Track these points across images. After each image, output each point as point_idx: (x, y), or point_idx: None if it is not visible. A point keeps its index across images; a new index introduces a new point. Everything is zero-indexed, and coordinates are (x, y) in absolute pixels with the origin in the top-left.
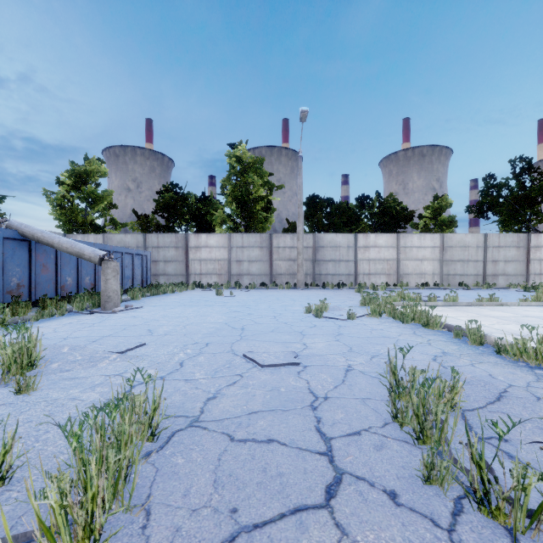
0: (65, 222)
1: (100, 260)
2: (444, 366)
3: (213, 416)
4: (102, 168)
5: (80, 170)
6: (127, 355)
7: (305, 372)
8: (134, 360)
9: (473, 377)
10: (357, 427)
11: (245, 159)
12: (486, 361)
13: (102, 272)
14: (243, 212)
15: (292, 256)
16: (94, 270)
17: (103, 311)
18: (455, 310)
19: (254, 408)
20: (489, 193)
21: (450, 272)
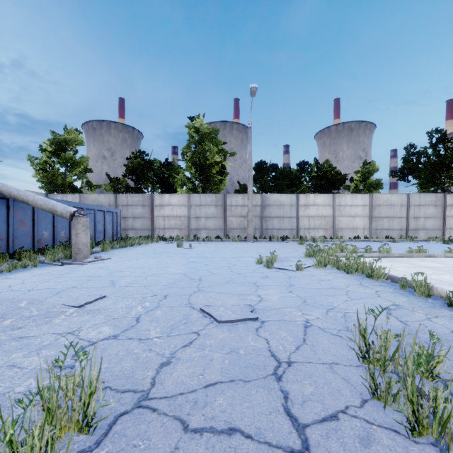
0: (47, 184)
1: (71, 216)
2: (402, 322)
3: (165, 390)
4: (79, 137)
5: (59, 138)
6: (85, 310)
7: (263, 328)
8: (91, 314)
9: (440, 336)
10: (332, 406)
11: (202, 130)
12: (441, 315)
13: (73, 227)
14: (200, 175)
15: (243, 213)
16: (69, 225)
17: (73, 262)
18: (390, 260)
19: (211, 378)
20: (409, 160)
21: (378, 227)
